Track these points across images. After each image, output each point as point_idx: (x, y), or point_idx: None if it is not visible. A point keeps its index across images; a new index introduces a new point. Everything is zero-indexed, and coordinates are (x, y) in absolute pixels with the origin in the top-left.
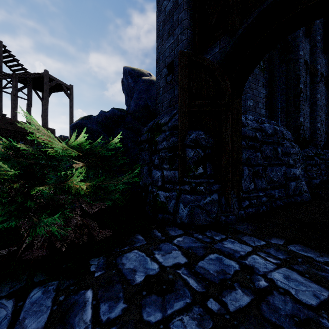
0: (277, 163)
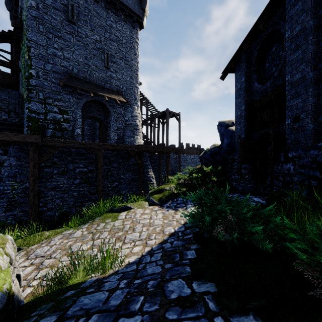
0: None
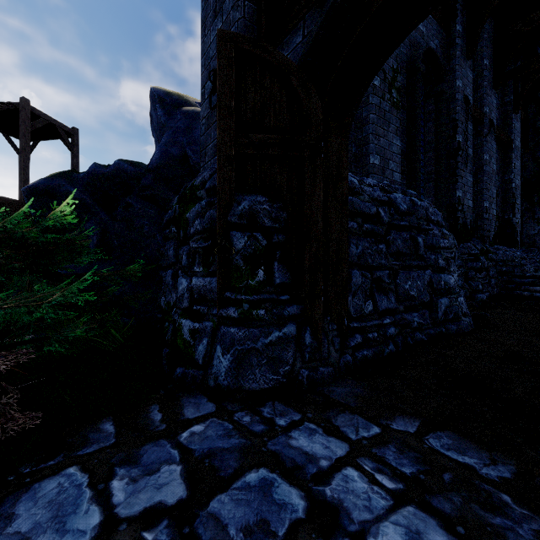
0: (417, 264)
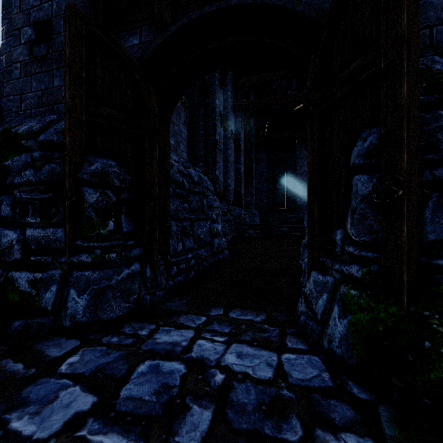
0: (203, 217)
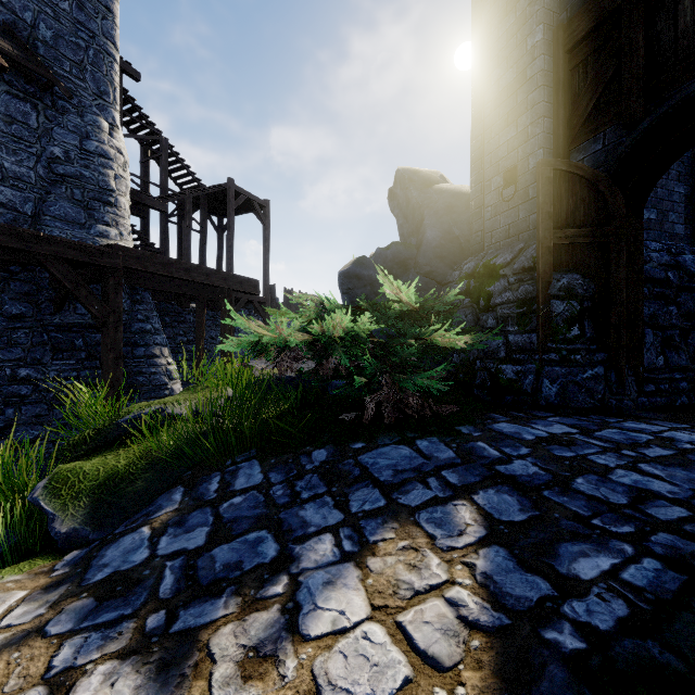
0: None
